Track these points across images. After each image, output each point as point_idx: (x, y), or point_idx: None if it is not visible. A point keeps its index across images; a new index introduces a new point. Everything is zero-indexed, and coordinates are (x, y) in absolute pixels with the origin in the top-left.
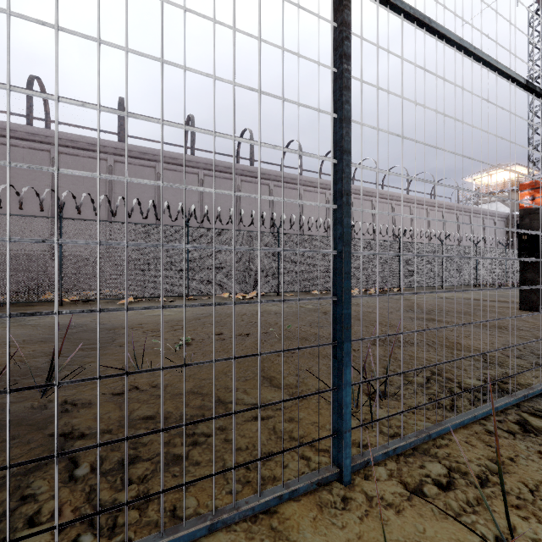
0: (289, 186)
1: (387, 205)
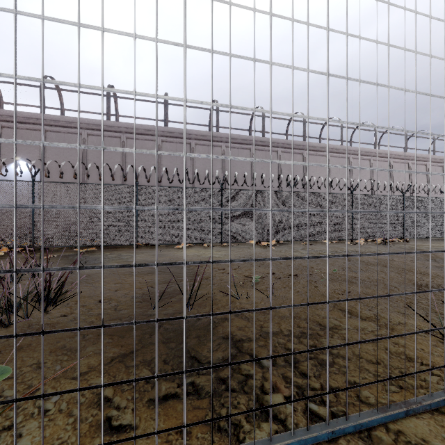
0: (294, 151)
1: (385, 163)
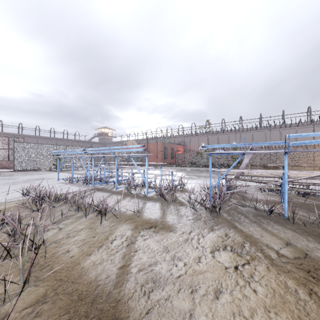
0: None
1: None
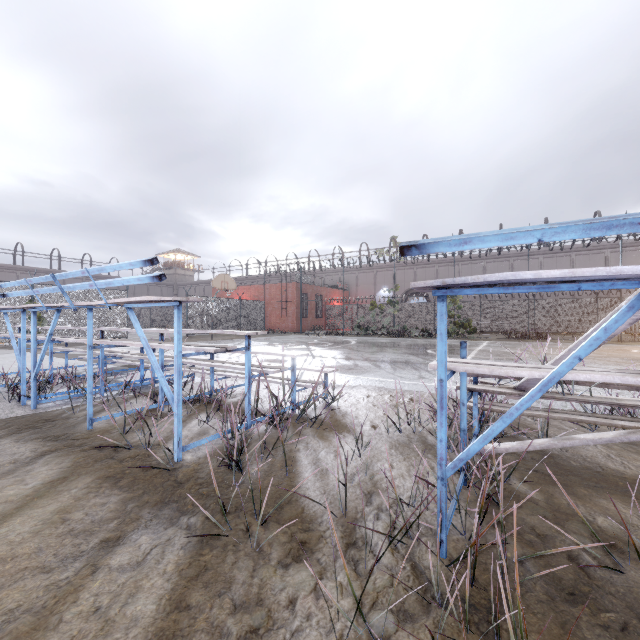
0: None
1: None
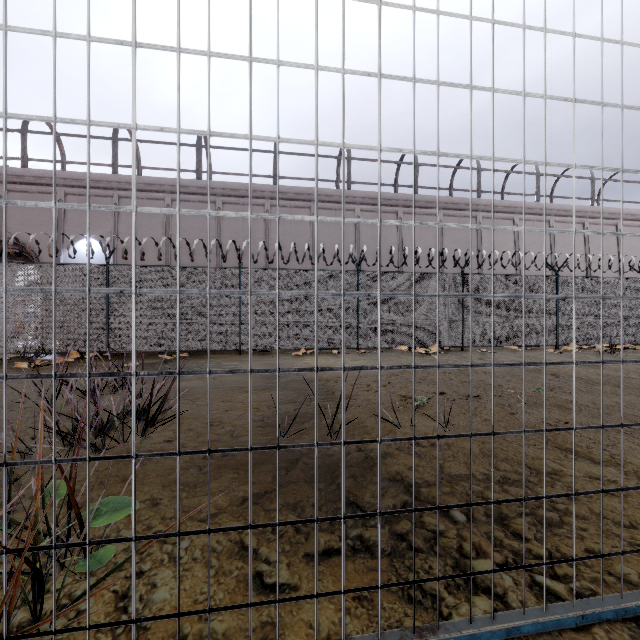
0: (463, 214)
1: (608, 227)
